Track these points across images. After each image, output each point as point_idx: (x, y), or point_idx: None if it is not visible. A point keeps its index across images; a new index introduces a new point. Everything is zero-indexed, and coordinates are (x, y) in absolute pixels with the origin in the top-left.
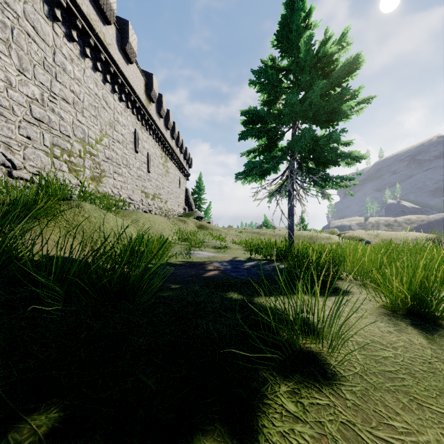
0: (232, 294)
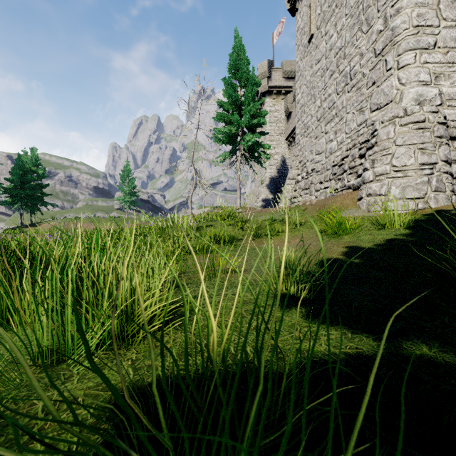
0: (440, 353)
